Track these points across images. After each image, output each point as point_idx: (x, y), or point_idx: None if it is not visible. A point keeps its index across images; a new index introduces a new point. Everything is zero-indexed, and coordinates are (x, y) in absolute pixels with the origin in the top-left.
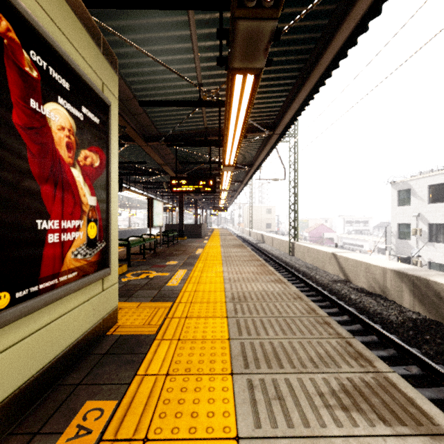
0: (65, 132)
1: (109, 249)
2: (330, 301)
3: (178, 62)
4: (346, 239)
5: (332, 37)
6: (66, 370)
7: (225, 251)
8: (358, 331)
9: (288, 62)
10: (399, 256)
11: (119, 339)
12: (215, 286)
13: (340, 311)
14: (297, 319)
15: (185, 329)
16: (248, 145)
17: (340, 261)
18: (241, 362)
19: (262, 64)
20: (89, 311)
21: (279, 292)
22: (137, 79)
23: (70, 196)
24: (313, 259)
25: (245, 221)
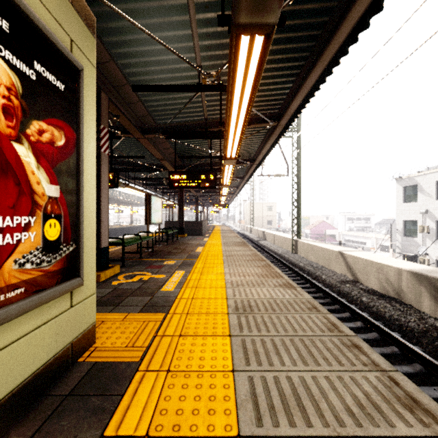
0: (1, 90)
1: (81, 253)
2: (340, 304)
3: (174, 39)
4: (348, 236)
5: (353, 2)
6: (5, 427)
7: (227, 249)
8: (375, 341)
9: (297, 39)
10: (405, 254)
11: (92, 369)
12: (215, 292)
13: (352, 316)
14: (317, 339)
15: (178, 353)
16: (251, 138)
17: (348, 261)
18: (251, 413)
19: (275, 17)
20: (49, 337)
21: (289, 300)
22: (129, 61)
23: (11, 182)
24: (317, 258)
25: (246, 218)
